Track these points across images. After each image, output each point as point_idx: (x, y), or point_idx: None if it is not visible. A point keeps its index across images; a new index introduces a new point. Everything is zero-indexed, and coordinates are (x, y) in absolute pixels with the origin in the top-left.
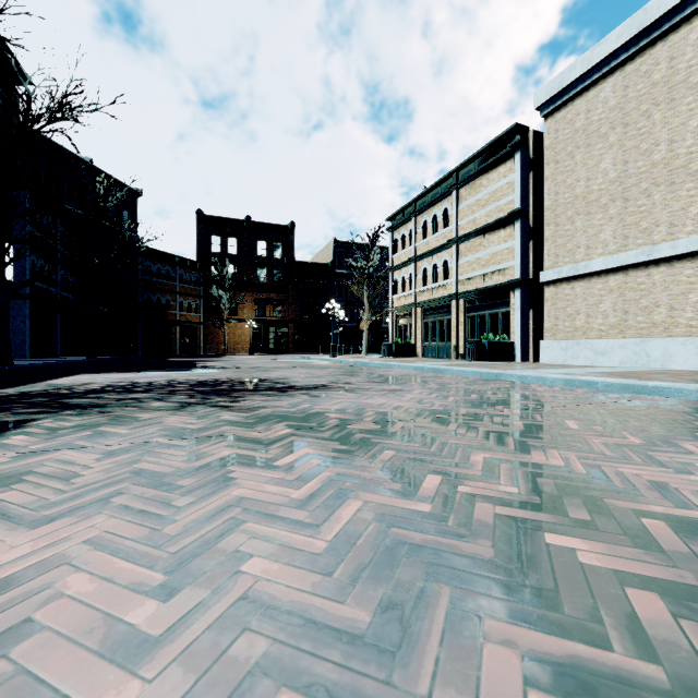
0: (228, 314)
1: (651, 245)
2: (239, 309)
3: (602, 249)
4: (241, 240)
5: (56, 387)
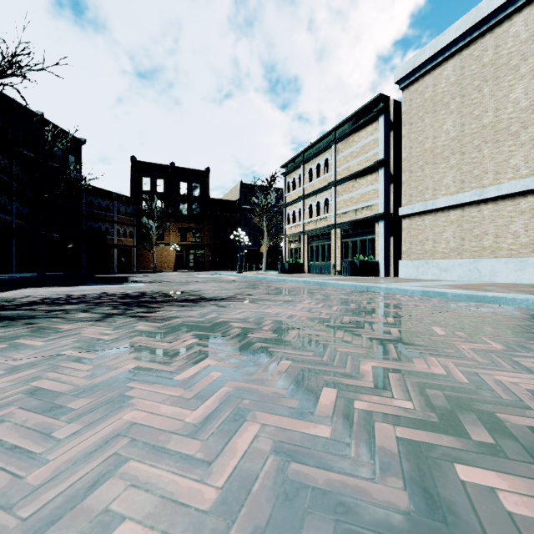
0: (156, 239)
1: (482, 188)
2: (165, 235)
3: (445, 190)
4: (167, 181)
5: None
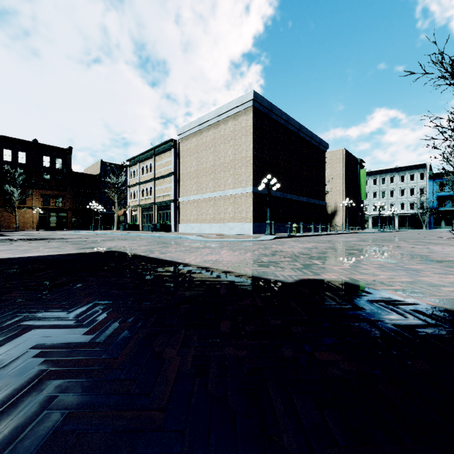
0: (18, 203)
1: (202, 194)
2: (28, 200)
3: (193, 192)
4: (29, 154)
5: None
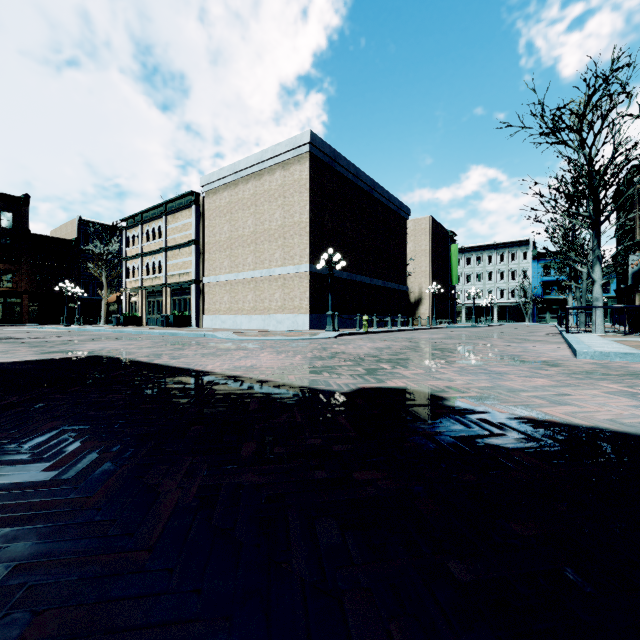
0: None
1: (238, 273)
2: None
3: (225, 270)
4: None
5: None
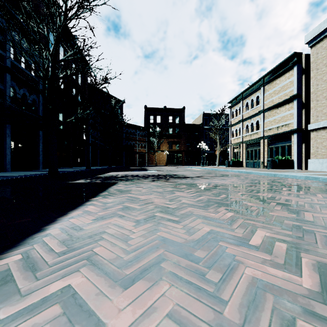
0: (156, 148)
1: None
2: (161, 146)
3: None
4: (162, 116)
5: (111, 175)
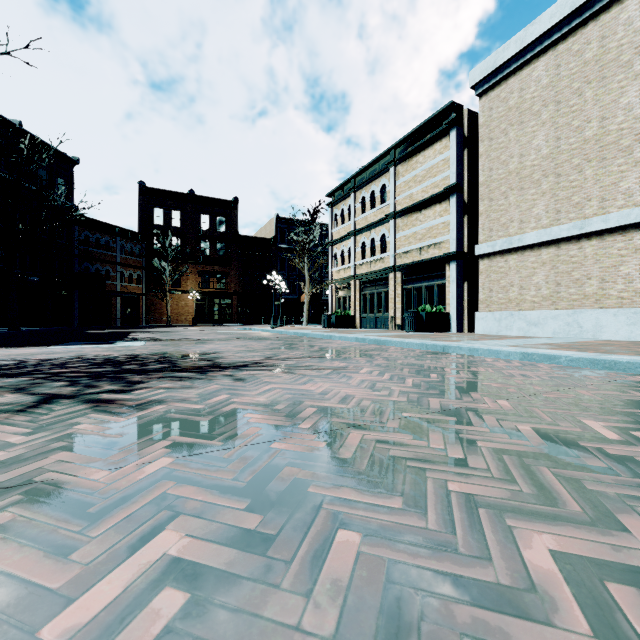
0: (171, 286)
1: (583, 219)
2: (182, 280)
3: (535, 223)
4: (184, 213)
5: None
